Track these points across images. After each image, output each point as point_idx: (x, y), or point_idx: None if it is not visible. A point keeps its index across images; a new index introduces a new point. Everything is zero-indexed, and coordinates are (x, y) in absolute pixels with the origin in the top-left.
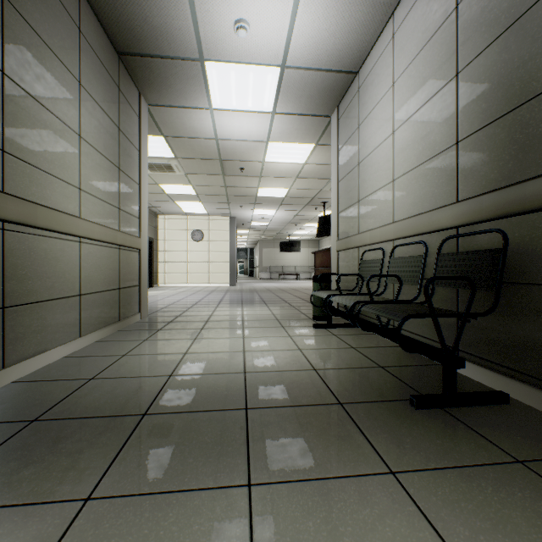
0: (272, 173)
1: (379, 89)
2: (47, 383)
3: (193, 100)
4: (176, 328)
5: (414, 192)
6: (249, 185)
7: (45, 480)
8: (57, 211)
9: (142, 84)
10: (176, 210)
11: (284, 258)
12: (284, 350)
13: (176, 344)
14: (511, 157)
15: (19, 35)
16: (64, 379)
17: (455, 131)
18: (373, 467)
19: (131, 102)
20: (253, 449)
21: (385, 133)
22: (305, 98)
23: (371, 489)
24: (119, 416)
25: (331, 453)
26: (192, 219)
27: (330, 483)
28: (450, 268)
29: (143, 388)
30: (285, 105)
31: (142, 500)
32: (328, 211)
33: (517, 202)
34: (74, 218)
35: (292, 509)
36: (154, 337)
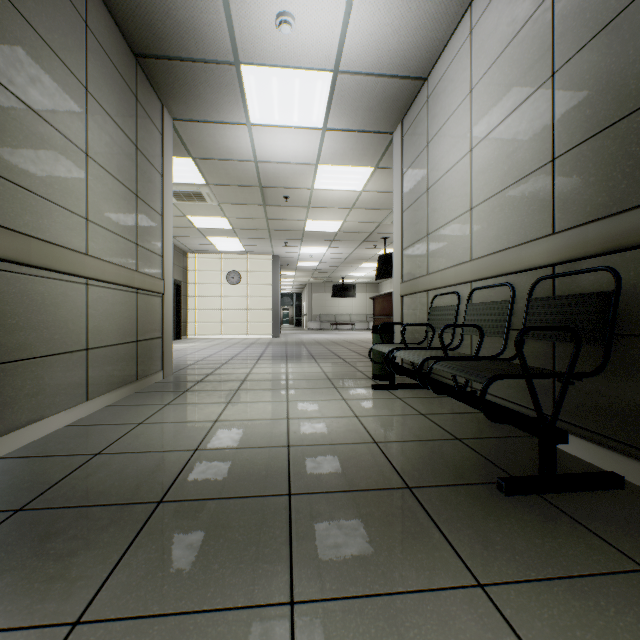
0: (322, 202)
1: (454, 97)
2: (41, 459)
3: (227, 113)
4: (206, 389)
5: (498, 223)
6: (295, 217)
7: (23, 595)
8: (57, 246)
9: (165, 93)
10: (208, 247)
11: (337, 305)
12: (338, 417)
13: (205, 409)
14: (624, 175)
15: (7, 27)
16: (63, 455)
17: (550, 146)
18: (454, 578)
19: (152, 115)
20: (298, 550)
21: (461, 151)
22: (362, 111)
23: (454, 610)
24: (128, 504)
25: (399, 557)
26: (228, 259)
27: (399, 601)
28: (544, 317)
29: (161, 466)
30: (339, 119)
31: (149, 624)
32: (389, 248)
33: (633, 232)
34: (80, 254)
35: (349, 639)
36: (178, 400)
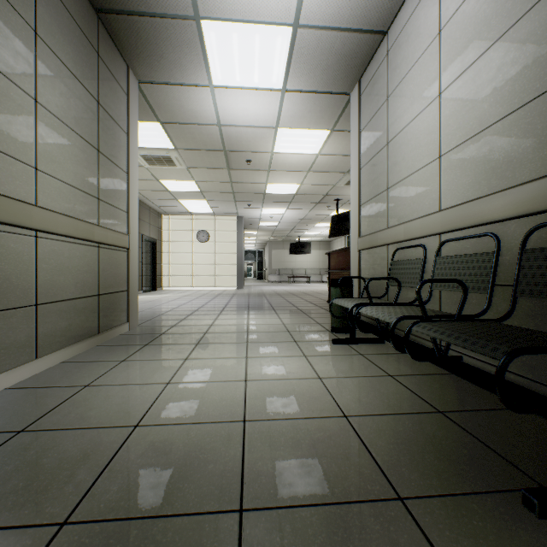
0: (281, 166)
1: (418, 44)
2: None
3: (190, 74)
4: (166, 342)
5: (475, 168)
6: (256, 180)
7: None
8: None
9: (129, 53)
10: (180, 209)
11: (294, 260)
12: (299, 378)
13: (160, 367)
14: None
15: None
16: None
17: None
18: None
19: (116, 74)
20: None
21: (427, 97)
22: (321, 70)
23: None
24: (18, 528)
25: None
26: (198, 219)
27: None
28: None
29: (87, 453)
30: (298, 79)
31: None
32: (341, 209)
33: None
34: (24, 204)
35: None
36: (136, 356)
